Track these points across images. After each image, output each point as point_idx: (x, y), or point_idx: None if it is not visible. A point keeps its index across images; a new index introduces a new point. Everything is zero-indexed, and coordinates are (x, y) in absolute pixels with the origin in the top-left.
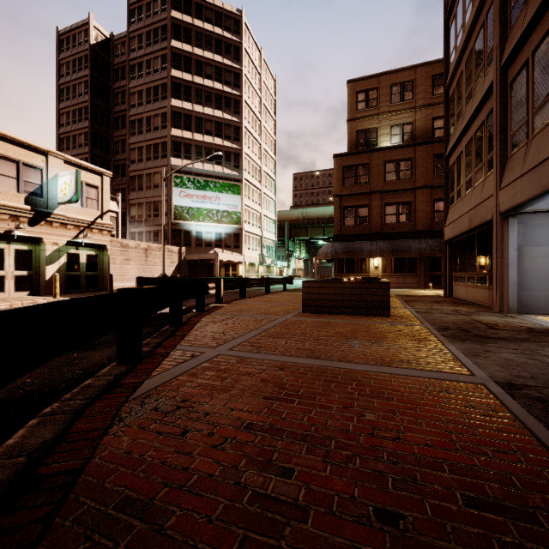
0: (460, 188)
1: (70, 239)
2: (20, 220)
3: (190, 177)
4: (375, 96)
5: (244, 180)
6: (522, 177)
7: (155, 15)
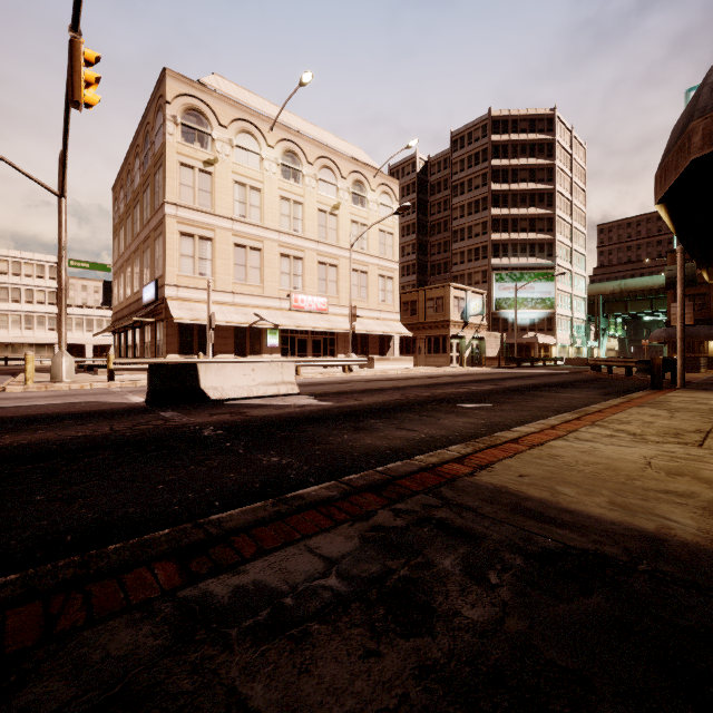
0: None
1: (473, 335)
2: (459, 328)
3: (507, 272)
4: None
5: (556, 267)
6: None
7: (476, 141)
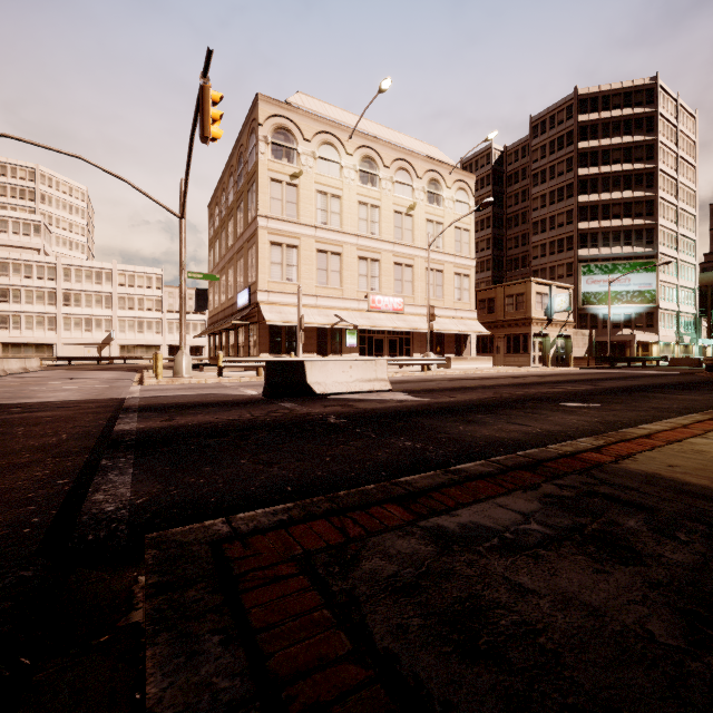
0: None
1: (557, 333)
2: (542, 325)
3: (596, 264)
4: None
5: (658, 255)
6: None
7: (559, 124)
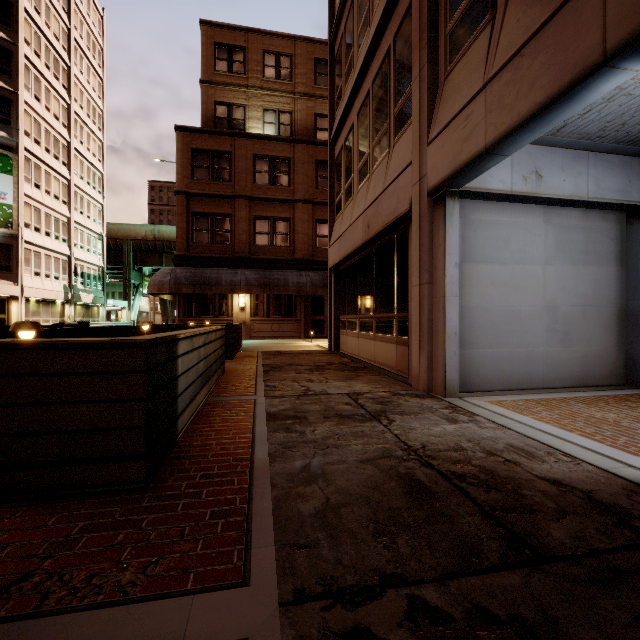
0: (350, 183)
1: None
2: None
3: None
4: (242, 59)
5: (22, 150)
6: (493, 82)
7: None
